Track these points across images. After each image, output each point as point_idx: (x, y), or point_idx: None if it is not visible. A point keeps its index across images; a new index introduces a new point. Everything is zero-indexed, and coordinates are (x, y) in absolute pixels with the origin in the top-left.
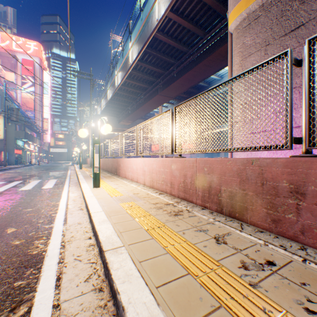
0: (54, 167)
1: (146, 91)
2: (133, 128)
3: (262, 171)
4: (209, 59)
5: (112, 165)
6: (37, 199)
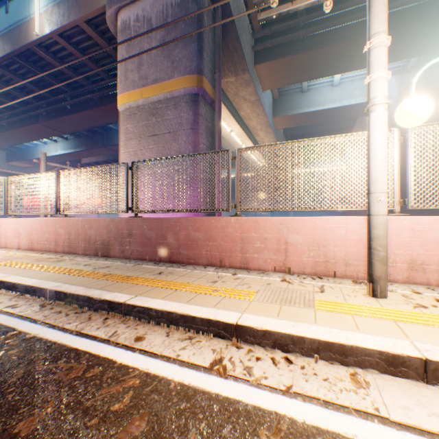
0: None
1: (14, 111)
2: None
3: (118, 225)
4: (115, 106)
5: None
6: None
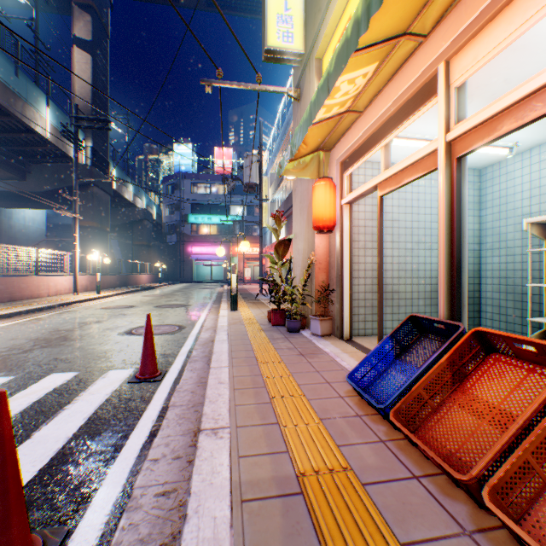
0: None
1: None
2: None
3: None
4: None
5: None
6: None
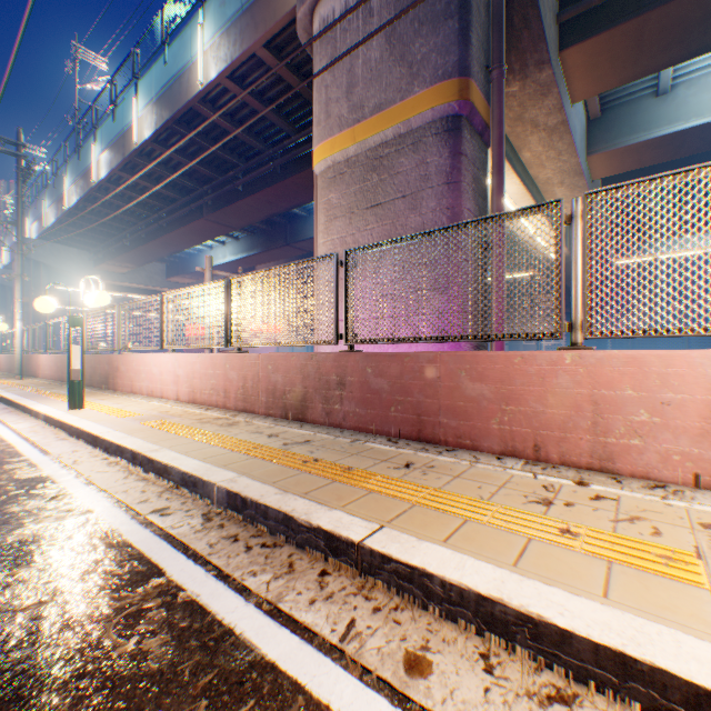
0: None
1: (174, 205)
2: (154, 297)
3: (320, 366)
4: (304, 176)
5: (94, 370)
6: None
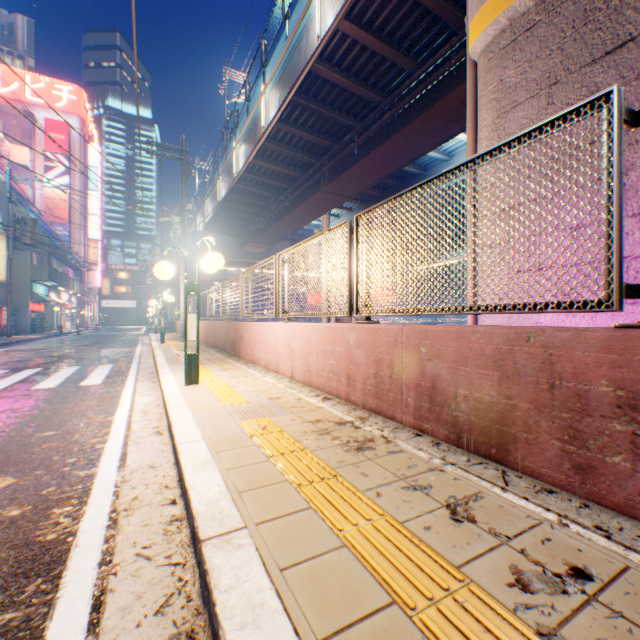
0: (108, 339)
1: (296, 184)
2: (269, 259)
3: (550, 357)
4: (426, 117)
5: (225, 336)
6: (67, 409)
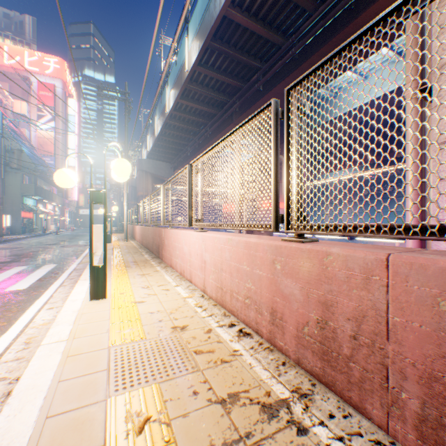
0: (74, 238)
1: (213, 119)
2: (183, 169)
3: None
4: (323, 52)
5: (153, 240)
6: None
